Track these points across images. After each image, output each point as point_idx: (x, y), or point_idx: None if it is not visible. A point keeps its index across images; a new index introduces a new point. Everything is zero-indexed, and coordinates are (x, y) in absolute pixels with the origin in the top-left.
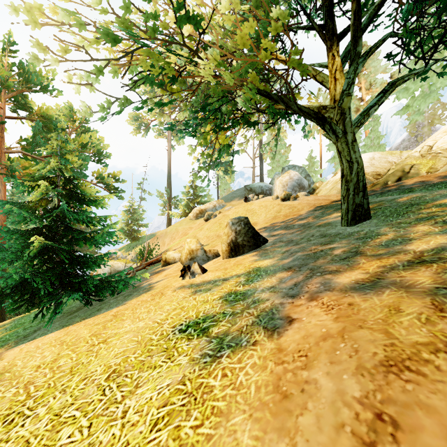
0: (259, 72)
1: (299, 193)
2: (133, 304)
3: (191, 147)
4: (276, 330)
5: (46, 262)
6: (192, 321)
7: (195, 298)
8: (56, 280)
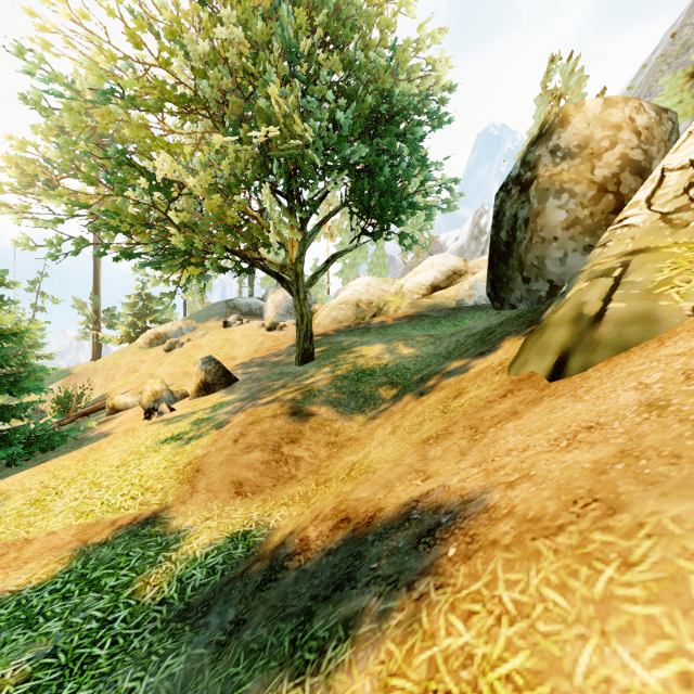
0: (228, 229)
1: (288, 321)
2: (106, 441)
3: (154, 279)
4: (221, 427)
5: None
6: (169, 437)
7: (168, 427)
8: None
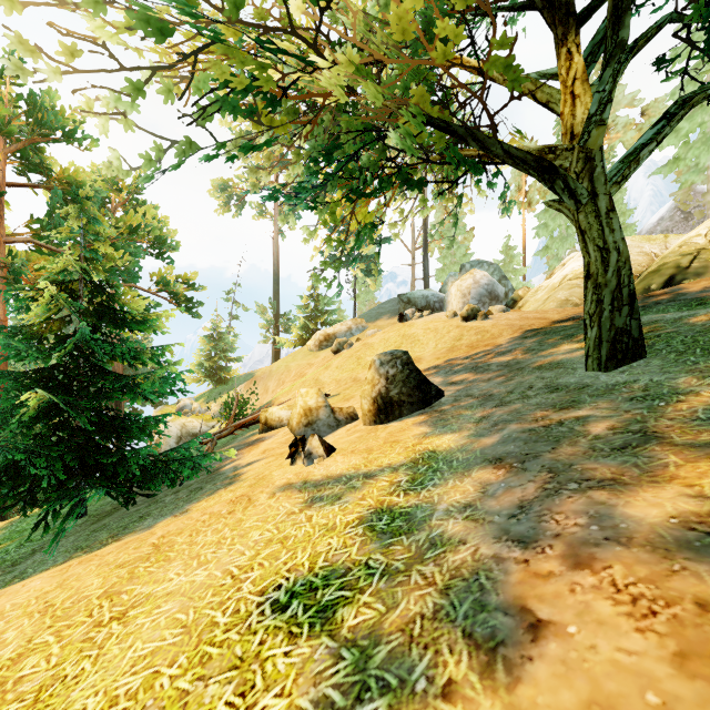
0: (430, 86)
1: (492, 308)
2: (194, 522)
3: (307, 228)
4: (499, 652)
5: (57, 430)
6: (301, 581)
7: (310, 517)
8: (74, 461)
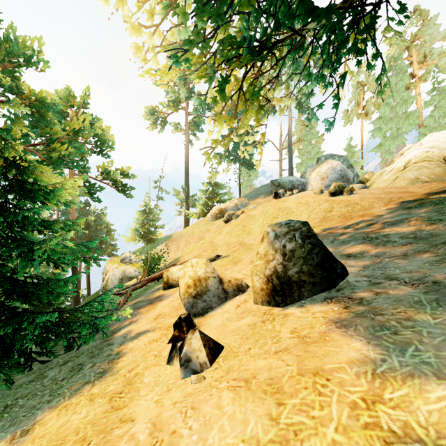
0: None
1: (352, 185)
2: None
3: (196, 100)
4: None
5: None
6: None
7: None
8: None
